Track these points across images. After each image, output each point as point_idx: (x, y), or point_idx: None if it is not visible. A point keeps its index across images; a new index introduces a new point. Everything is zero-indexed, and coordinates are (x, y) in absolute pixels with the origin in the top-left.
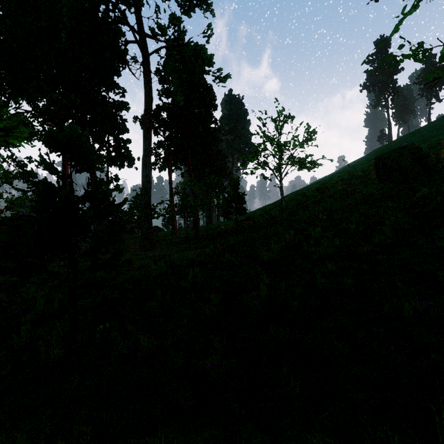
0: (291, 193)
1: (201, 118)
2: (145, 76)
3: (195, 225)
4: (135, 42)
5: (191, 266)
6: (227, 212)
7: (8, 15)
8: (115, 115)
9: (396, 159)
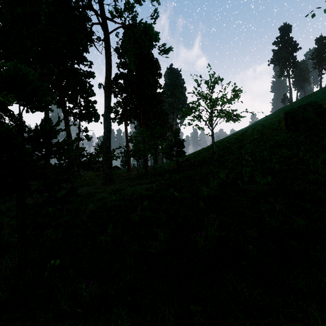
0: (217, 141)
1: (149, 84)
2: (106, 50)
3: (145, 165)
4: (98, 24)
5: (141, 199)
6: (170, 155)
7: (3, 6)
8: (84, 81)
9: (302, 114)
